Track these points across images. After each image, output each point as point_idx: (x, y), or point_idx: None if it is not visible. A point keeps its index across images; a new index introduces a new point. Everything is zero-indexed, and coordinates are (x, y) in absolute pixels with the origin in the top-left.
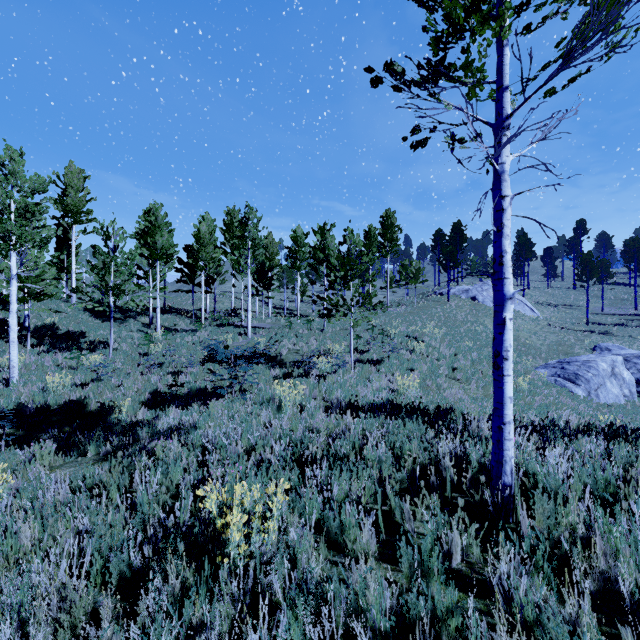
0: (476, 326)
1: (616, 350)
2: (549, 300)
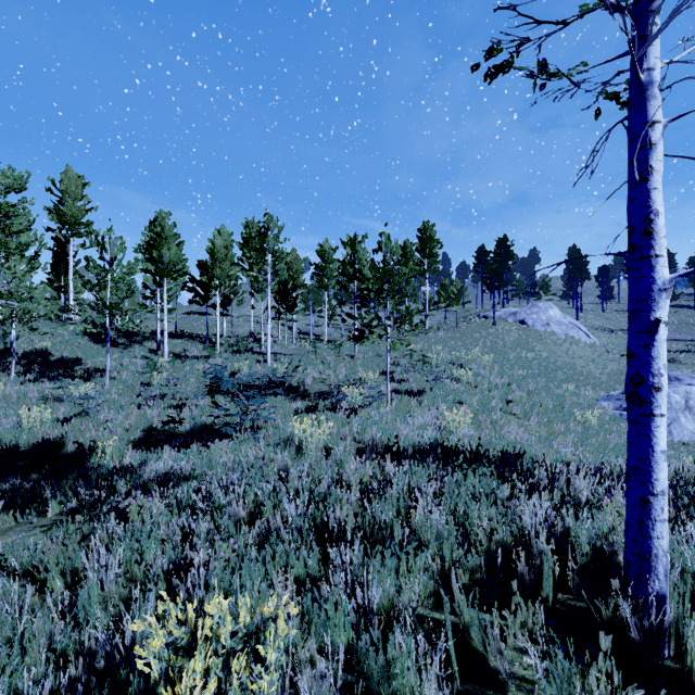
0: (527, 353)
1: (687, 380)
2: (605, 324)
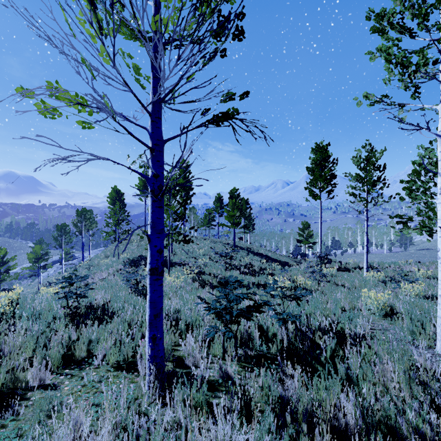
0: None
1: None
2: None
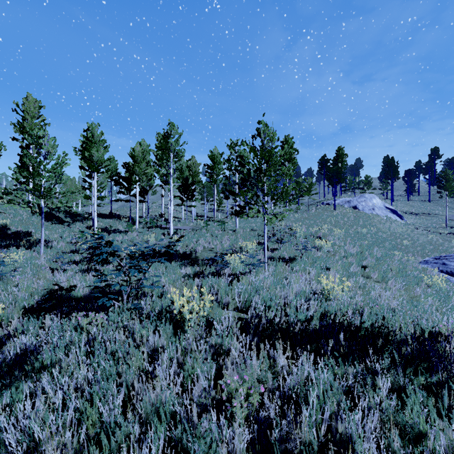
0: (361, 229)
1: None
2: (411, 210)
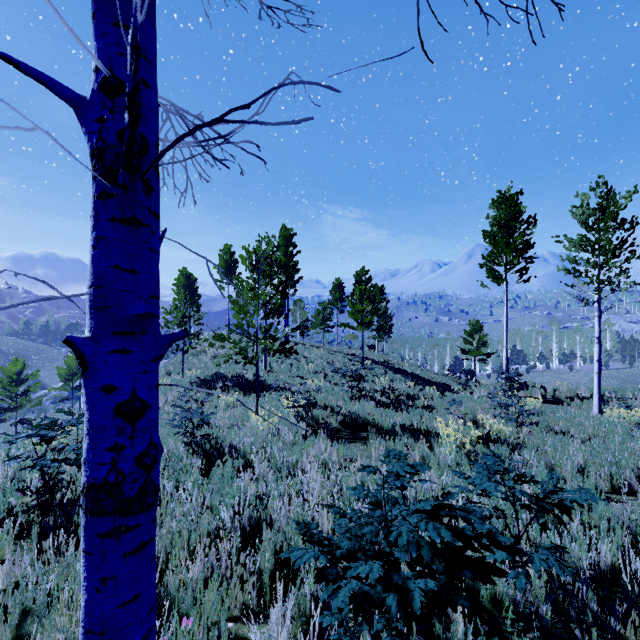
0: None
1: None
2: None
